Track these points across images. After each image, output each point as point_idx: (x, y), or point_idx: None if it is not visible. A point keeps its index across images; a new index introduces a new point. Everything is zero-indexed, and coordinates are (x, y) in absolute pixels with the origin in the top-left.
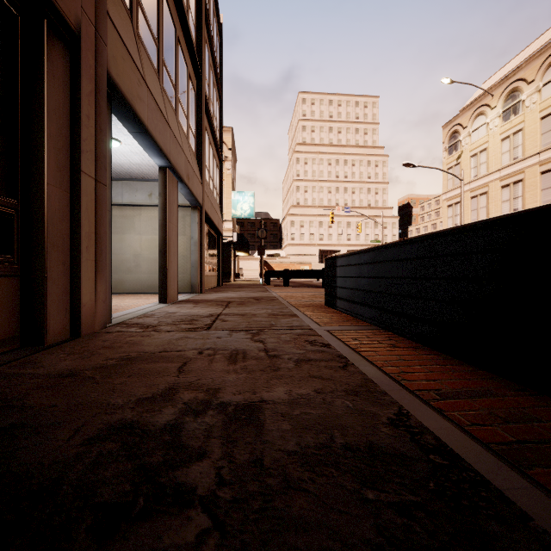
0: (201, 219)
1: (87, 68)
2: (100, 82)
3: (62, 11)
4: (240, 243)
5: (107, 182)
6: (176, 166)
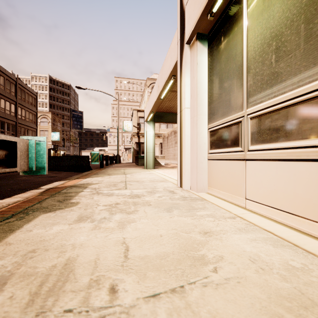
0: None
1: None
2: None
3: None
4: (54, 148)
5: None
6: None
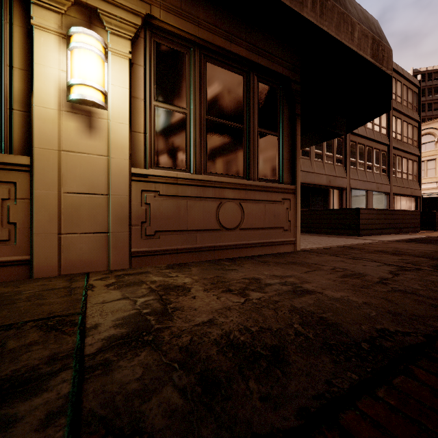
0: (389, 197)
1: (347, 191)
2: (349, 190)
3: (345, 187)
4: None
5: (350, 204)
6: (371, 189)
